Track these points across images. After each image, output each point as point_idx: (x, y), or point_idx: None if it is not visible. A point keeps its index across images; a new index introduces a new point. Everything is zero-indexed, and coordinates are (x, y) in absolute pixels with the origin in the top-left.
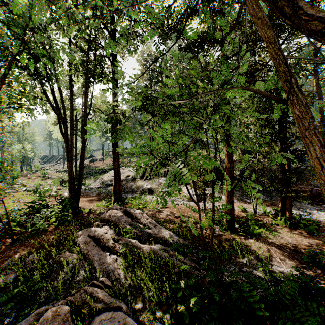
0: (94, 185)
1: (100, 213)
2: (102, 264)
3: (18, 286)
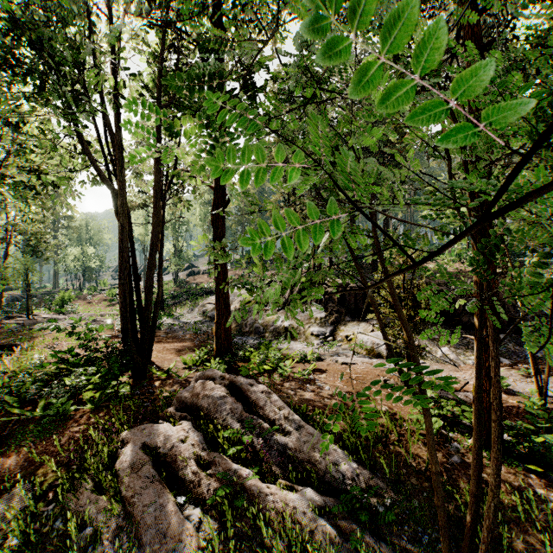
0: (189, 316)
1: (186, 378)
2: (162, 538)
3: None
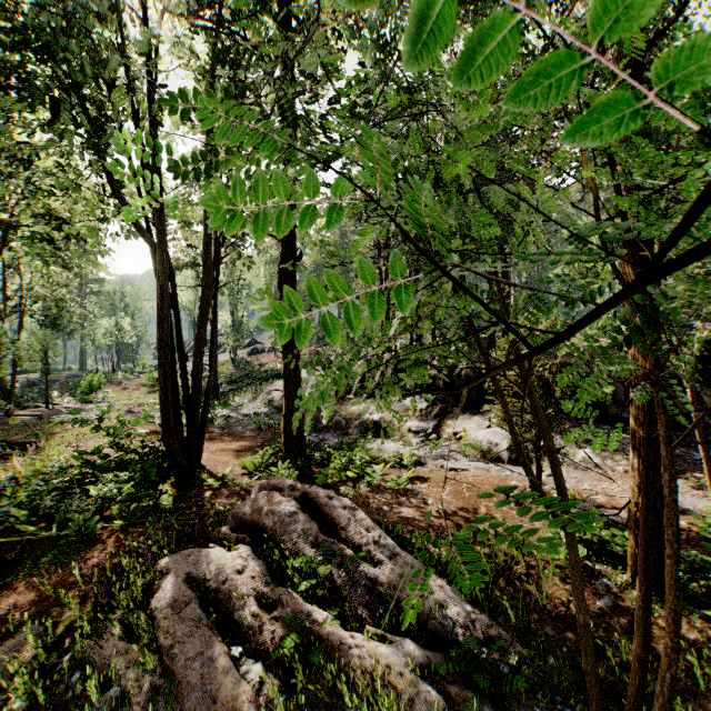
0: (251, 407)
1: (246, 488)
2: (211, 703)
3: None
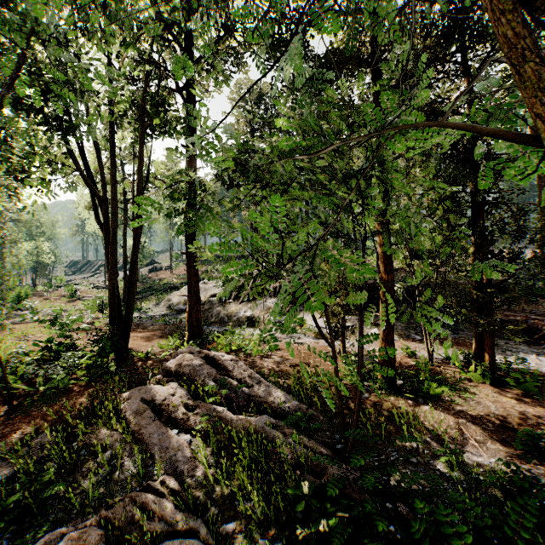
0: (155, 310)
1: (164, 359)
2: (166, 451)
3: (15, 489)
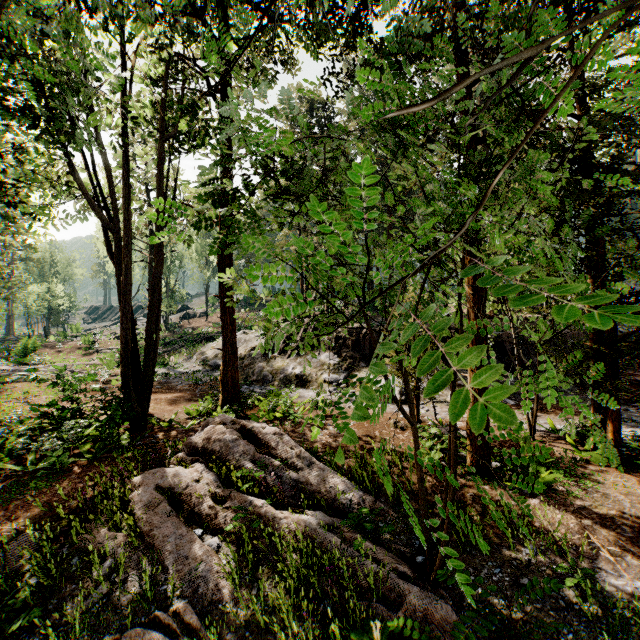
0: (186, 366)
1: (191, 428)
2: (184, 561)
3: None
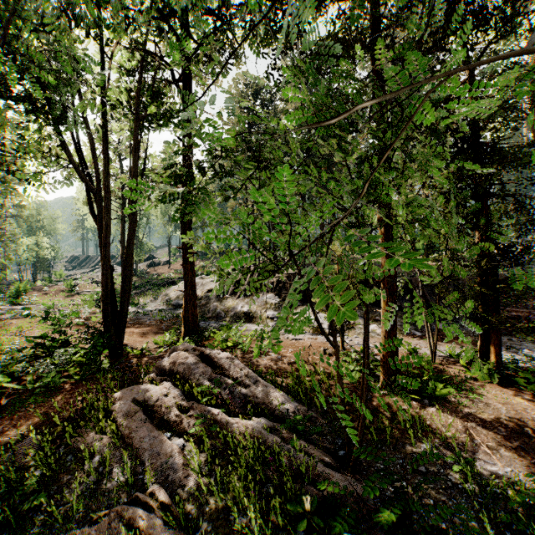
0: (153, 305)
1: (159, 355)
2: (157, 457)
3: None
